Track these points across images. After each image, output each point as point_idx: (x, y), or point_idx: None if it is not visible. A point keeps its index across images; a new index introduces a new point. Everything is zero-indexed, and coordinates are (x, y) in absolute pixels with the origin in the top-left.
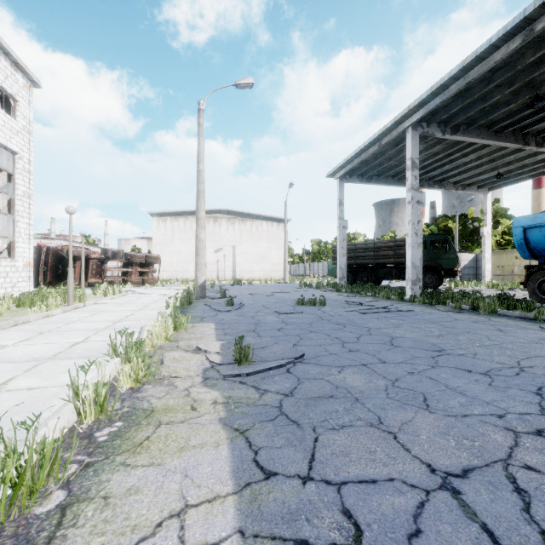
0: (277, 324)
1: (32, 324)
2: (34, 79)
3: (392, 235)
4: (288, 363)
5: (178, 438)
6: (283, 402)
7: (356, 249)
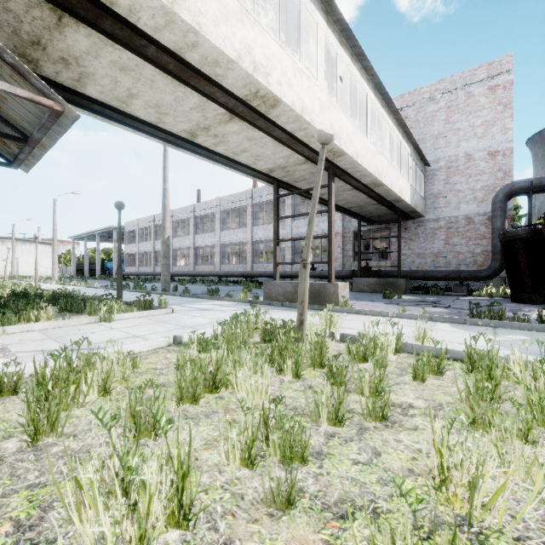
0: None
1: None
2: None
3: None
4: None
5: None
6: None
7: (84, 264)
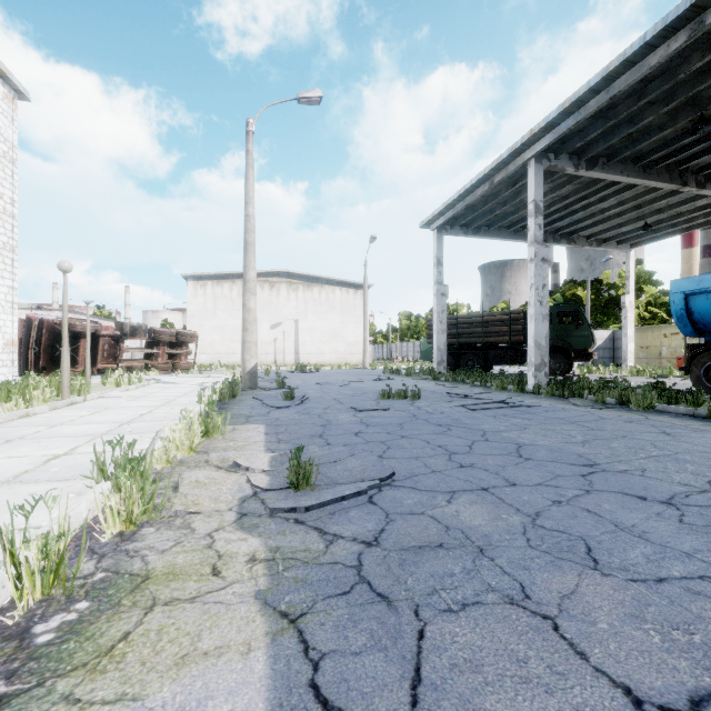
0: (353, 425)
1: (1, 426)
2: (19, 88)
3: (505, 306)
4: (370, 487)
5: (180, 636)
6: (364, 557)
7: (459, 324)
